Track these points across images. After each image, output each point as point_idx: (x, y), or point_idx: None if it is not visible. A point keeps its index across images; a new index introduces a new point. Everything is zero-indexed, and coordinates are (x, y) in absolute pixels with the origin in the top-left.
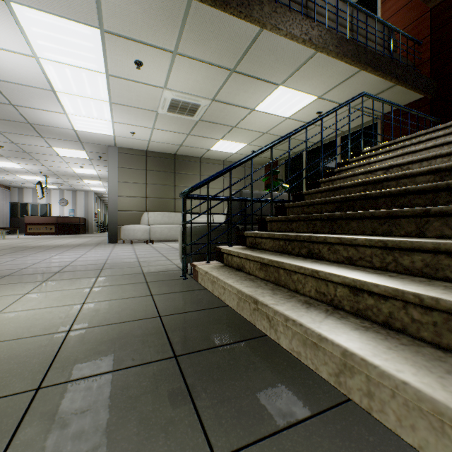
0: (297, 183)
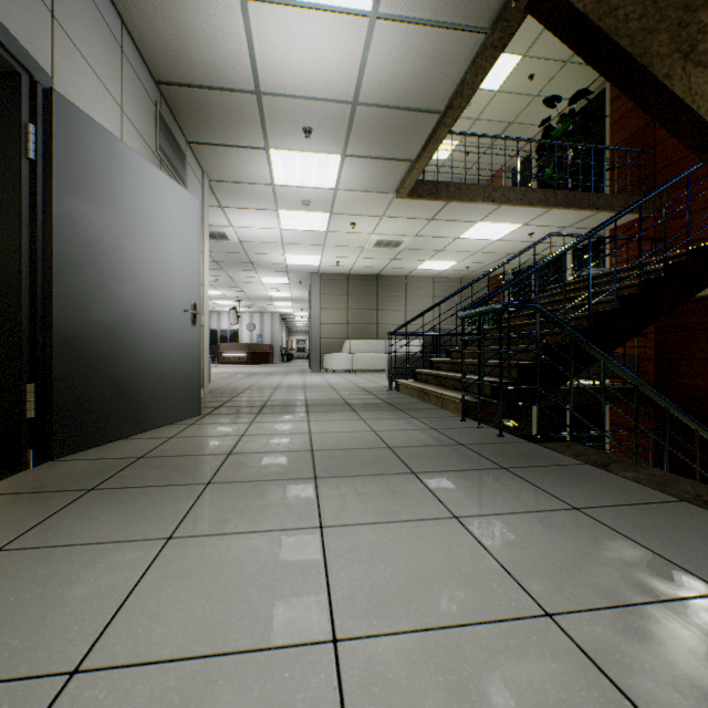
0: (525, 418)
